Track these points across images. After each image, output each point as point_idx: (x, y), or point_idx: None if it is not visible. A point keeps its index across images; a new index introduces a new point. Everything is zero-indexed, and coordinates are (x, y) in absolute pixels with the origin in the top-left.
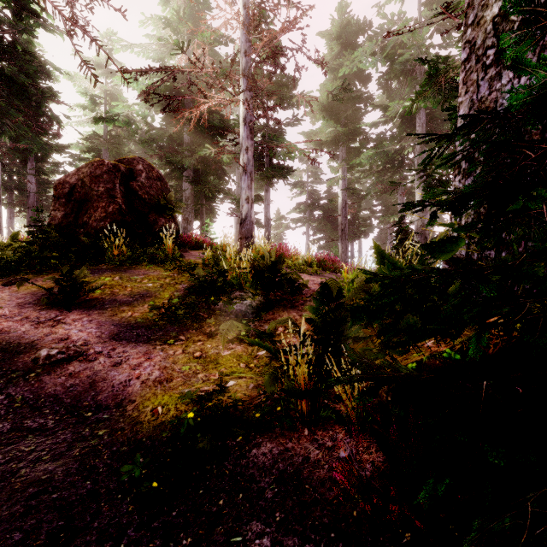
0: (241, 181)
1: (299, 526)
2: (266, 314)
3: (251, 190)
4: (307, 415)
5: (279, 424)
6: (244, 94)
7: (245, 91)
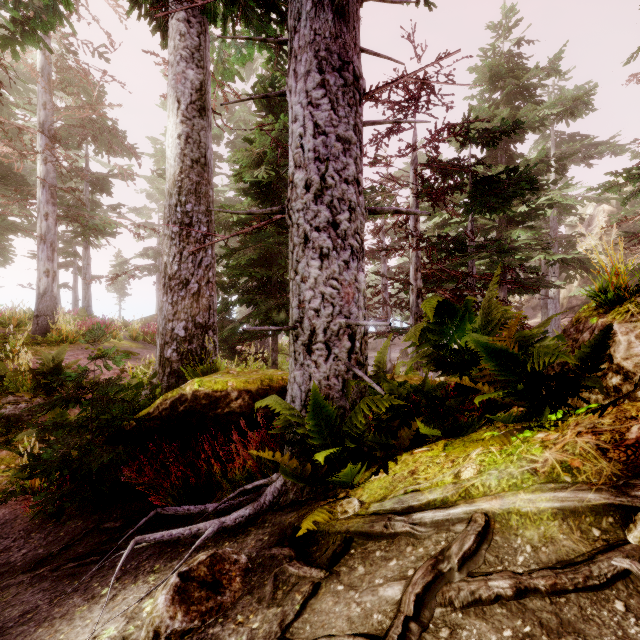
0: (38, 250)
1: (6, 535)
2: (45, 414)
3: (53, 261)
4: (37, 488)
5: (12, 497)
6: (42, 151)
7: (45, 149)
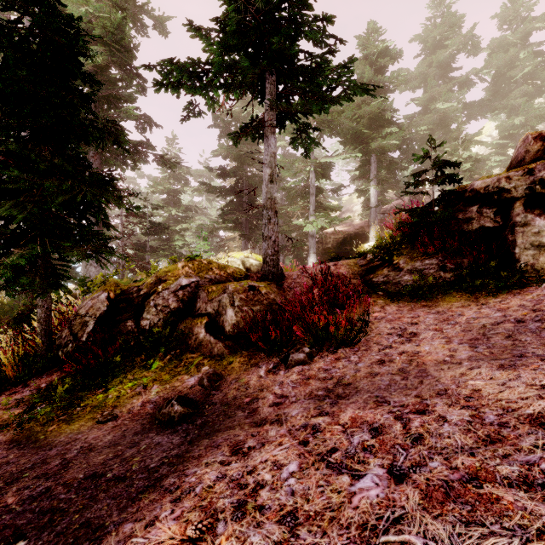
0: None
1: None
2: None
3: None
4: None
5: None
6: None
7: None
